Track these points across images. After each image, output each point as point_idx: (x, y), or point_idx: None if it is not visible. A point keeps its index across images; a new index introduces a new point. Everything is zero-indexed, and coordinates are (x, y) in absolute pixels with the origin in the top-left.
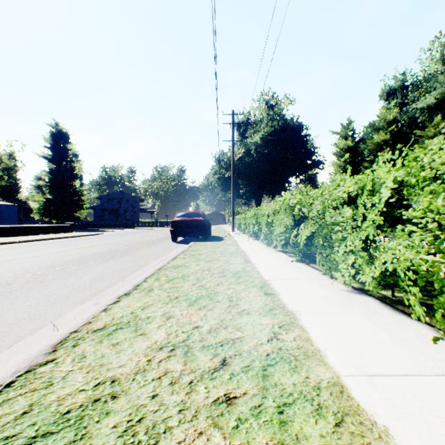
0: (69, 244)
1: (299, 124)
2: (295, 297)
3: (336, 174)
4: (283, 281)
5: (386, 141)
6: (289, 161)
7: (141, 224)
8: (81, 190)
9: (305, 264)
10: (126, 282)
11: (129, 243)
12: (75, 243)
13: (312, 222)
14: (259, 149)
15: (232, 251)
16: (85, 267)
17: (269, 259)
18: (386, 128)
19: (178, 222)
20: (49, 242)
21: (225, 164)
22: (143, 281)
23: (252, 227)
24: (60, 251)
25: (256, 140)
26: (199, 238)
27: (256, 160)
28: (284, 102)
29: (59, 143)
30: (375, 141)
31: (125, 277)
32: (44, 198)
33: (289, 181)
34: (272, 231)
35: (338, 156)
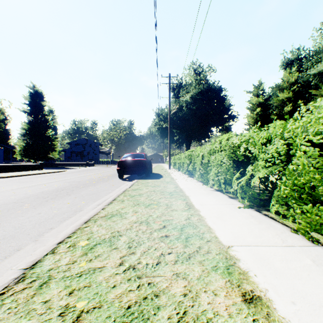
0: (28, 181)
1: (219, 87)
2: (308, 314)
3: (249, 124)
4: (252, 252)
5: (289, 98)
6: (211, 115)
7: (100, 162)
8: (52, 137)
9: (256, 211)
10: (37, 244)
11: (81, 180)
12: (35, 180)
13: (270, 164)
14: (189, 105)
15: (171, 190)
16: (12, 213)
17: (211, 201)
18: (289, 88)
19: (123, 162)
20: (13, 179)
21: (163, 117)
22: (49, 253)
23: (186, 166)
24: (11, 189)
25: (187, 98)
26: (142, 175)
27: (187, 114)
28: (207, 70)
29: (36, 101)
30: (280, 98)
31: (44, 231)
32: (24, 143)
33: (212, 130)
34: (207, 170)
35: (251, 110)
